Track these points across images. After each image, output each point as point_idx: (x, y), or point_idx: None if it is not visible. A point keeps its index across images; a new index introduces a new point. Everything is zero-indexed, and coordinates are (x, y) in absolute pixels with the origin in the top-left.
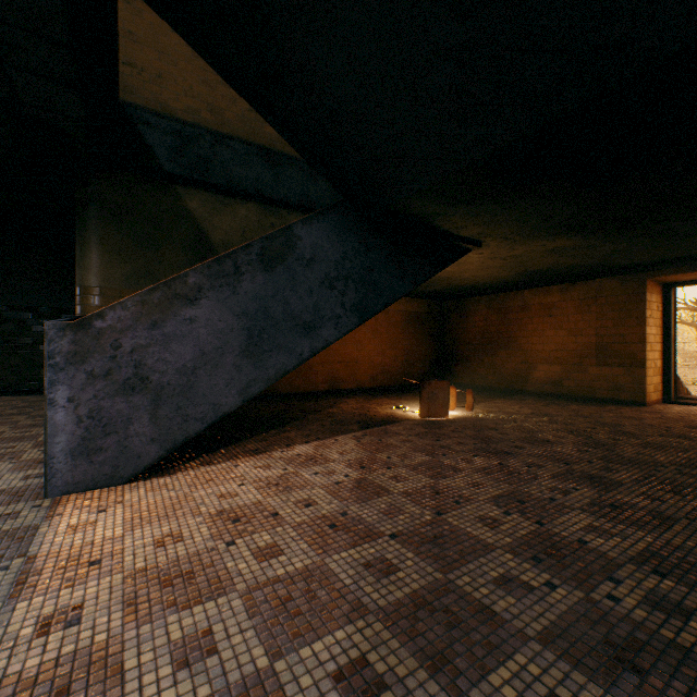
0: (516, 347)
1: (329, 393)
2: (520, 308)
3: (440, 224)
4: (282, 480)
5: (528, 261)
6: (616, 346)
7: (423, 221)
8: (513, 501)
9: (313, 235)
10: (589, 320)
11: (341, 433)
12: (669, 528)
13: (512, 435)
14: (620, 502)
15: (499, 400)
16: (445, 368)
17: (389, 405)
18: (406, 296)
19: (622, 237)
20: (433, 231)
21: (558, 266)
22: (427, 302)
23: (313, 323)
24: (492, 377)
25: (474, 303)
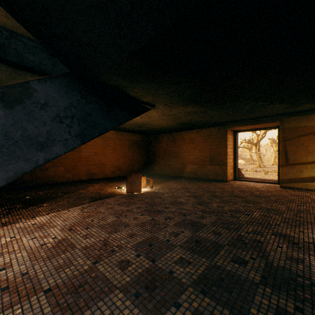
0: (179, 157)
1: (88, 181)
2: (180, 139)
3: (130, 93)
4: (2, 247)
5: (180, 117)
6: (217, 157)
7: (120, 90)
8: (147, 245)
9: (46, 90)
10: (207, 145)
11: (75, 206)
12: (218, 253)
13: (167, 200)
14: (201, 238)
15: (170, 181)
16: (150, 167)
17: (115, 186)
18: (131, 132)
19: (215, 108)
20: (128, 97)
21: (193, 120)
22: (141, 135)
23: (46, 143)
24: (170, 170)
25: (162, 136)
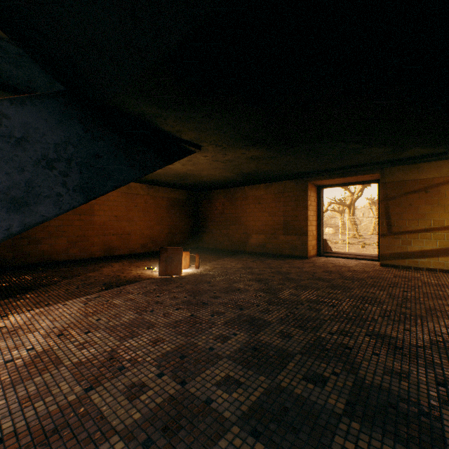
0: (241, 223)
1: (105, 259)
2: (243, 198)
3: (162, 126)
4: None
5: (240, 165)
6: (293, 223)
7: (146, 121)
8: (177, 357)
9: (25, 116)
10: (280, 206)
11: (77, 297)
12: (285, 367)
13: (218, 286)
14: (261, 343)
15: (227, 258)
16: (199, 237)
17: (145, 267)
18: (170, 187)
19: (289, 152)
20: (160, 132)
21: (259, 170)
22: (186, 192)
23: (25, 200)
24: (227, 243)
25: (216, 194)
